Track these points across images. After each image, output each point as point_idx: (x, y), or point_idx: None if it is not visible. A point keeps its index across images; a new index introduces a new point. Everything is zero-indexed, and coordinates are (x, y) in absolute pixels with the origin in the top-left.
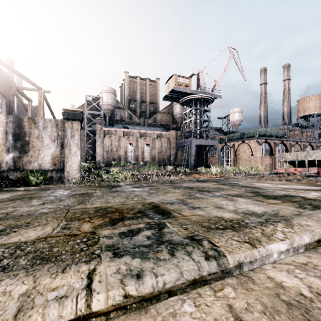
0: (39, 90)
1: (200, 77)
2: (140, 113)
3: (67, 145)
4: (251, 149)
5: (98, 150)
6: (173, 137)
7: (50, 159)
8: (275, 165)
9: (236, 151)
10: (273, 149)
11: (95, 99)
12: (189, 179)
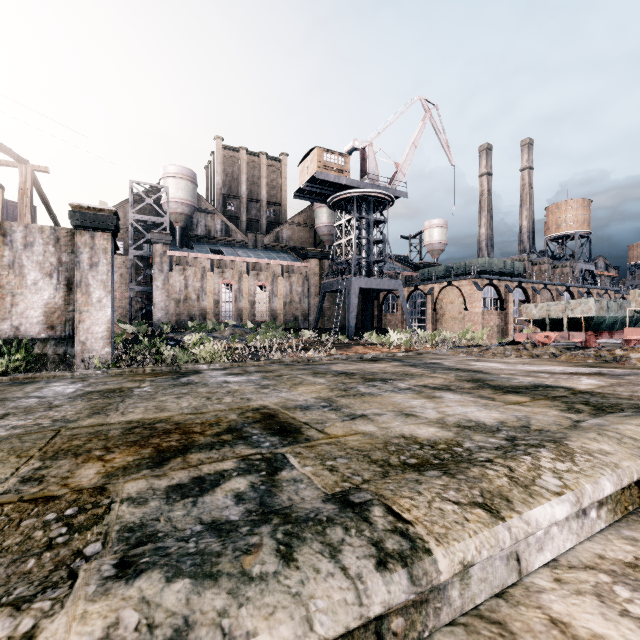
0: (21, 164)
1: (367, 156)
2: (248, 222)
3: (81, 284)
4: (463, 297)
5: (158, 297)
6: (314, 273)
7: (41, 316)
8: (507, 329)
9: (436, 302)
10: (504, 297)
11: (151, 191)
12: (346, 357)
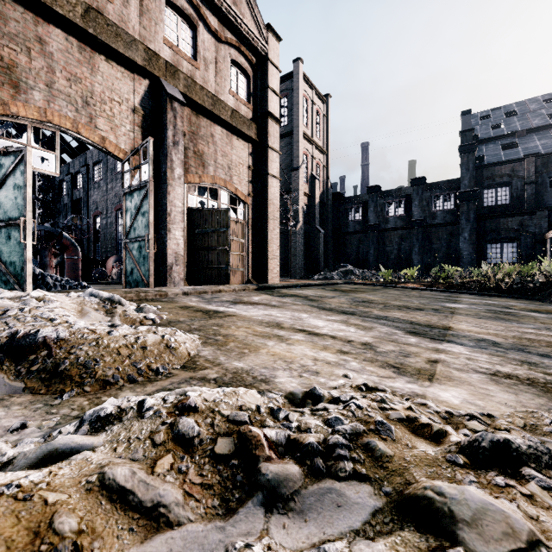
0: None
1: None
2: None
3: None
4: None
5: None
6: None
7: None
8: None
9: None
10: None
11: None
12: None
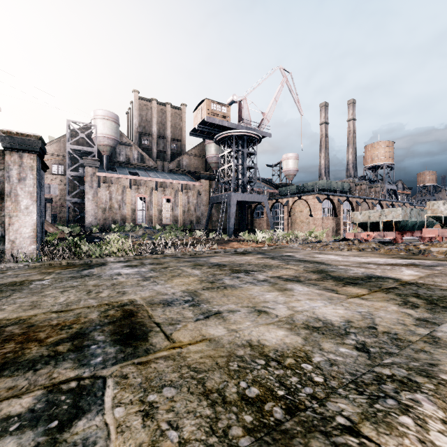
0: None
1: (243, 107)
2: (157, 153)
3: (11, 194)
4: (309, 207)
5: (89, 206)
6: (205, 190)
7: None
8: (339, 229)
9: (290, 211)
10: (337, 208)
11: (84, 128)
12: (224, 251)
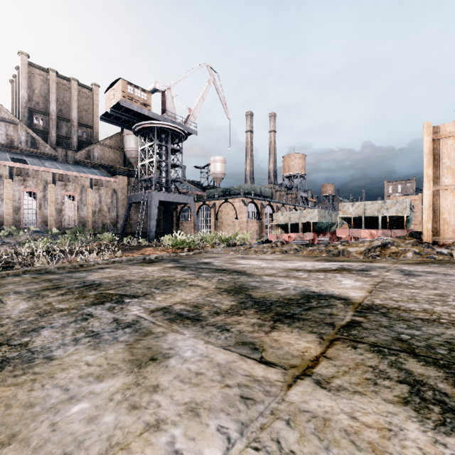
0: None
1: (167, 98)
2: (58, 138)
3: None
4: (235, 210)
5: None
6: (122, 188)
7: None
8: (262, 232)
9: (218, 213)
10: (260, 211)
11: None
12: (127, 259)
